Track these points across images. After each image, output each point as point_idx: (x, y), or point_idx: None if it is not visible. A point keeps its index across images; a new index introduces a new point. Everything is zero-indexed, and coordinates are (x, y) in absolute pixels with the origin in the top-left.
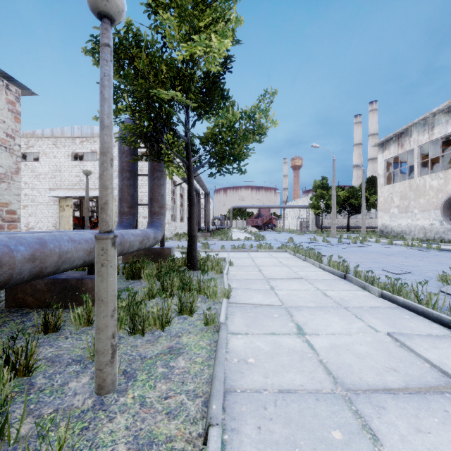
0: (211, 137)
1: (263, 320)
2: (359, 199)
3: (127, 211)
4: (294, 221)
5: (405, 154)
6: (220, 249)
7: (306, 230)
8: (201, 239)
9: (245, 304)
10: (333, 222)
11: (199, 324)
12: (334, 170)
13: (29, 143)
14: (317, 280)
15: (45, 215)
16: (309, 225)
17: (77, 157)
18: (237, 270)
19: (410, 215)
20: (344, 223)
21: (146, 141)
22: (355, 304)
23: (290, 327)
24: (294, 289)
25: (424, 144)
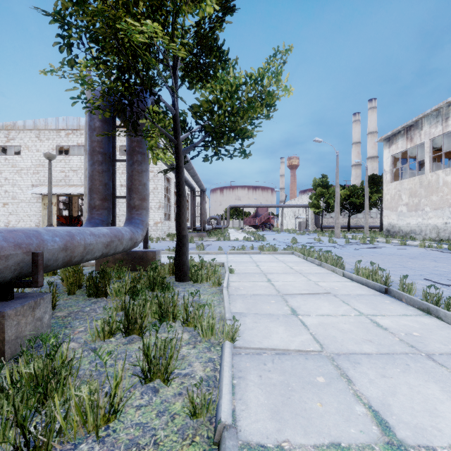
0: (205, 108)
1: (302, 397)
2: (360, 198)
3: (98, 205)
4: (292, 221)
5: (412, 149)
6: (218, 251)
7: (306, 229)
8: (196, 240)
9: (261, 349)
10: (337, 221)
11: (178, 411)
12: (337, 166)
13: (10, 135)
14: (351, 297)
15: (27, 214)
16: (308, 225)
17: (64, 152)
18: (240, 280)
19: (421, 213)
20: (344, 222)
21: (121, 111)
22: (438, 346)
23: (362, 419)
24: (327, 314)
25: (437, 136)
